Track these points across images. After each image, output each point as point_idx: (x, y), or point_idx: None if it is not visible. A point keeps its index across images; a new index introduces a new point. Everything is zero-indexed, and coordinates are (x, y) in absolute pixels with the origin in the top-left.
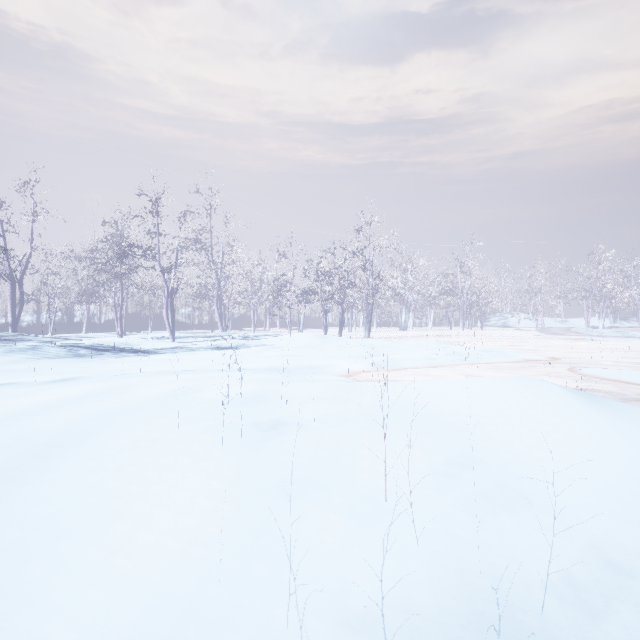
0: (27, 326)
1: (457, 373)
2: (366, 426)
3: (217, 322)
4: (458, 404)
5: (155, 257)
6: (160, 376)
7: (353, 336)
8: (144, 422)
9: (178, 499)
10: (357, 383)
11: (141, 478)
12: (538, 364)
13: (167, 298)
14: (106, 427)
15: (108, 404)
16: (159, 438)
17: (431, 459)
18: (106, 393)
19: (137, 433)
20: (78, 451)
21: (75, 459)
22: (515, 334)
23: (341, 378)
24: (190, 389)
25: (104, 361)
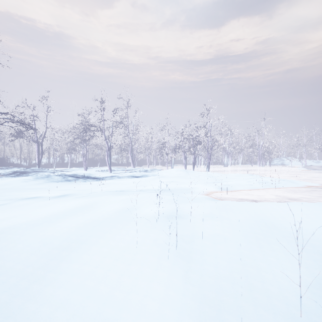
0: (44, 164)
1: (268, 193)
2: (252, 241)
3: (129, 162)
4: (305, 224)
5: (102, 131)
6: (112, 196)
7: (199, 170)
8: (112, 233)
9: (151, 311)
10: (221, 202)
11: (120, 285)
12: (317, 189)
13: (107, 151)
14: (91, 236)
15: (89, 217)
16: (125, 248)
17: (312, 273)
18: (86, 208)
19: (110, 242)
20: (77, 256)
21: (76, 264)
22: (291, 169)
23: (203, 196)
24: (132, 207)
25: (80, 183)
